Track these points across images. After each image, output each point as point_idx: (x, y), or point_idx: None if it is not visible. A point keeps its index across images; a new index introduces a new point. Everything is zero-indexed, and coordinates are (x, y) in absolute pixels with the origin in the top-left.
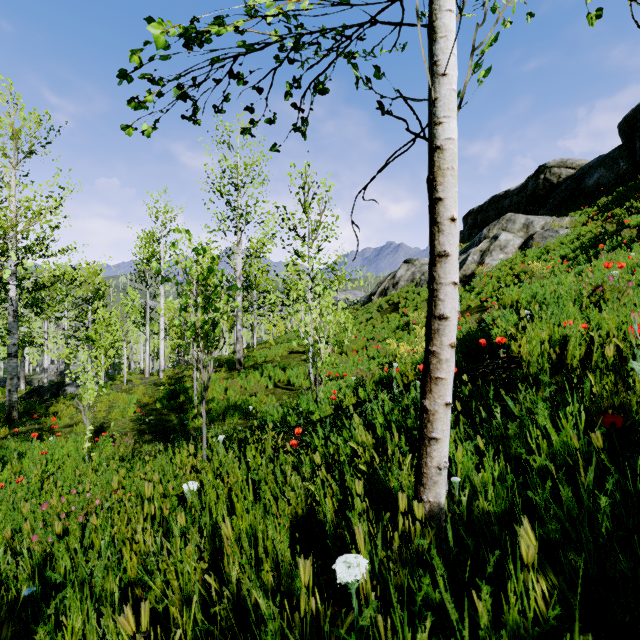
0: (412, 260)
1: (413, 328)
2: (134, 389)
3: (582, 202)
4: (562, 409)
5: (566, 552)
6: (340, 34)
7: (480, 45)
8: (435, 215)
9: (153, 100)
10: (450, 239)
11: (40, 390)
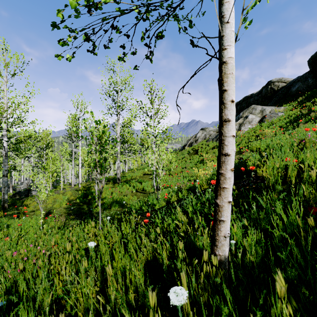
0: (204, 128)
1: (205, 162)
2: (66, 192)
3: (290, 99)
4: (289, 204)
5: (301, 287)
6: (170, 6)
7: (247, 7)
8: (222, 99)
9: (71, 40)
10: (231, 112)
11: (19, 193)
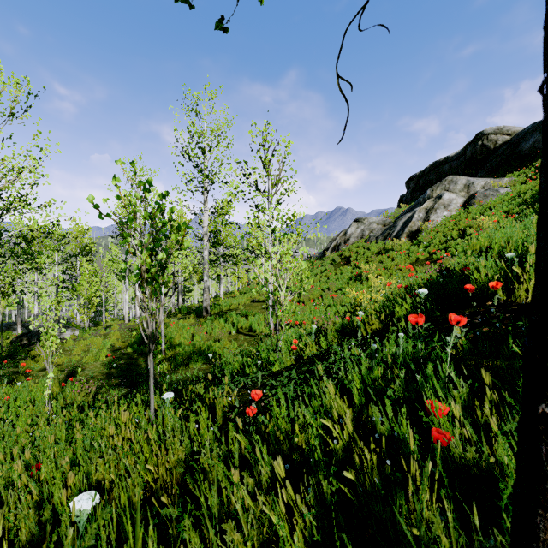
0: (361, 219)
1: (365, 279)
2: (110, 334)
3: (519, 164)
4: None
5: None
6: None
7: None
8: None
9: None
10: None
11: (28, 334)
